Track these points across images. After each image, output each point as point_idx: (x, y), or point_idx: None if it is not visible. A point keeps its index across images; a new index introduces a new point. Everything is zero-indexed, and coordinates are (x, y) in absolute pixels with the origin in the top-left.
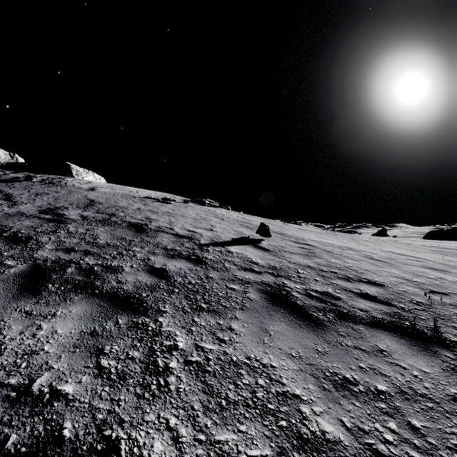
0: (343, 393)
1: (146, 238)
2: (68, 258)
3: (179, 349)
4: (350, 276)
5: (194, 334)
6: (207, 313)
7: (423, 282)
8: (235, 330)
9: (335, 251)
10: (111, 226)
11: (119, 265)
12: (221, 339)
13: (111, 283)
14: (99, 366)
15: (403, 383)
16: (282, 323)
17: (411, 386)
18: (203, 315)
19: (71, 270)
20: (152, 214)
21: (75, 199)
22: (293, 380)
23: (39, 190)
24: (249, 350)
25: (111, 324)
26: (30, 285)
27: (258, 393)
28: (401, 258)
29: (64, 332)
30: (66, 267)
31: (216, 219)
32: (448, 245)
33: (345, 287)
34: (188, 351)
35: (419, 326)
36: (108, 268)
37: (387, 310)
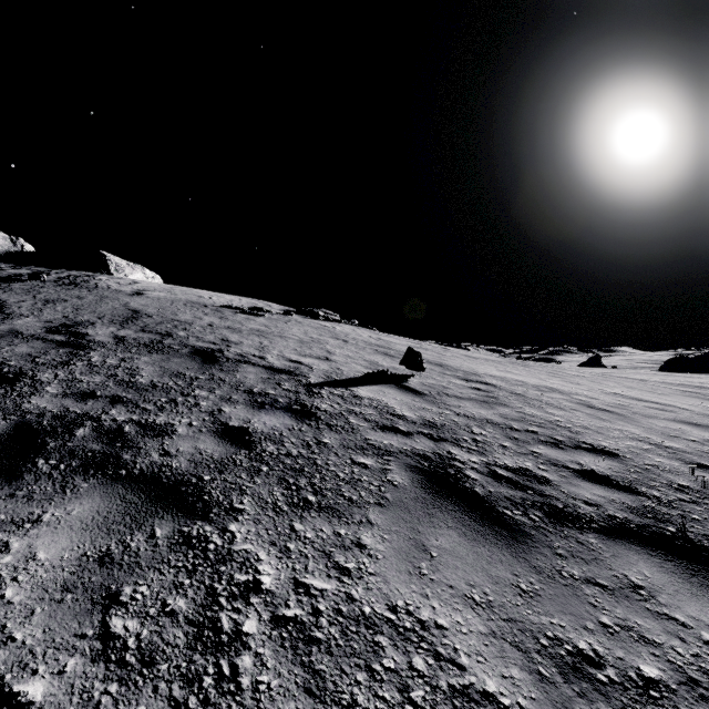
0: (578, 688)
1: (219, 373)
2: (82, 411)
3: (263, 591)
4: (559, 439)
5: (293, 557)
6: (317, 514)
7: (683, 448)
8: (367, 549)
9: (529, 394)
10: (162, 354)
11: (168, 423)
12: (342, 567)
13: (151, 457)
14: (105, 634)
15: (687, 659)
16: (451, 531)
17: (705, 667)
18: (309, 518)
19: (83, 432)
20: (232, 333)
21: (108, 309)
22: (481, 657)
23: (52, 294)
24: (394, 590)
25: (140, 539)
26: (5, 462)
27: (415, 690)
28: (638, 406)
29: (50, 557)
30: (76, 426)
31: (335, 341)
32: (702, 382)
33: (554, 459)
34: (279, 595)
35: (693, 534)
36: (149, 427)
37: (632, 504)
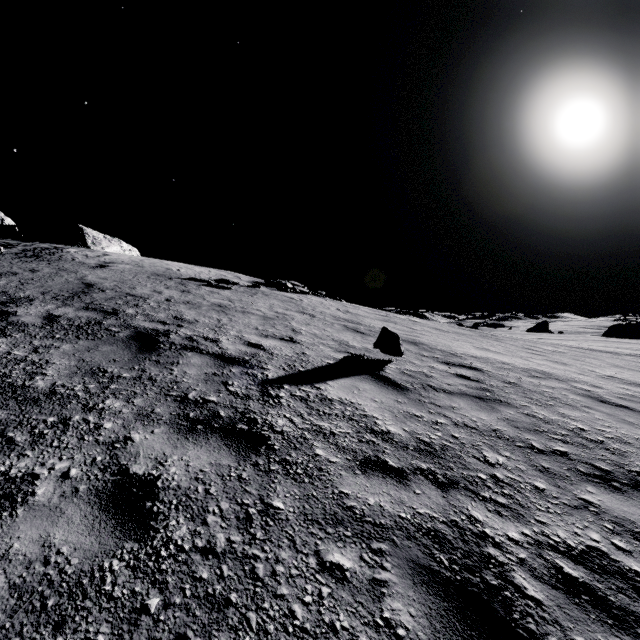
0: None
1: (152, 368)
2: None
3: None
4: (605, 468)
5: None
6: None
7: None
8: None
9: (525, 384)
10: (91, 339)
11: (29, 474)
12: None
13: None
14: None
15: None
16: None
17: None
18: None
19: None
20: (189, 310)
21: (59, 283)
22: None
23: (3, 267)
24: None
25: None
26: None
27: None
28: None
29: None
30: None
31: (301, 316)
32: None
33: (623, 519)
34: None
35: None
36: None
37: None
